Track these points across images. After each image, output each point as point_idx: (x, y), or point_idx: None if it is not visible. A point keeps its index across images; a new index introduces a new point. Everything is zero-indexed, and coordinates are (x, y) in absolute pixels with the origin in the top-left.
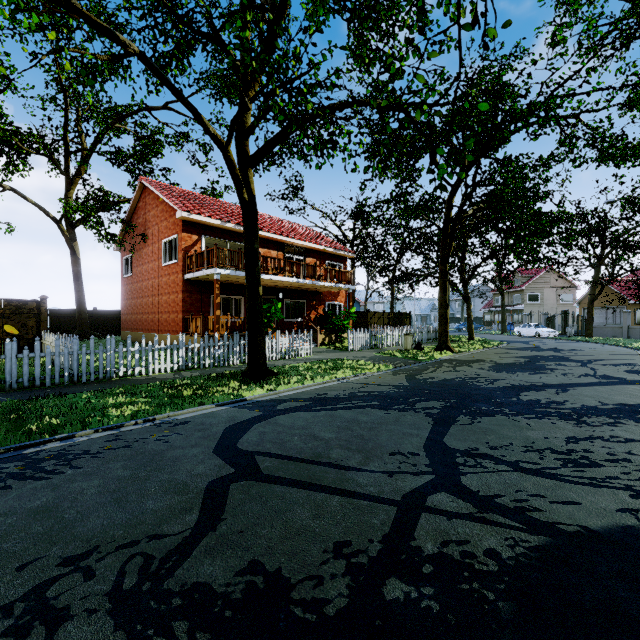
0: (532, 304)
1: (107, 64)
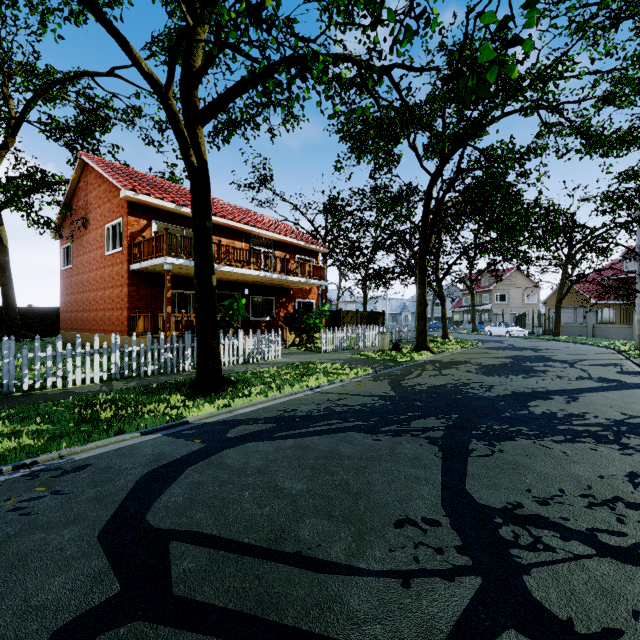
0: (499, 304)
1: None
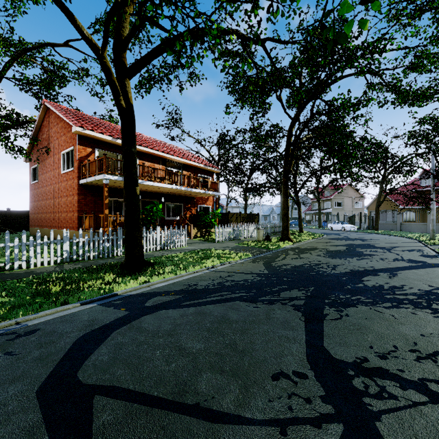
0: (337, 208)
1: None
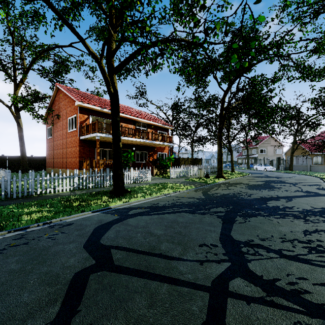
0: (262, 154)
1: (30, 12)
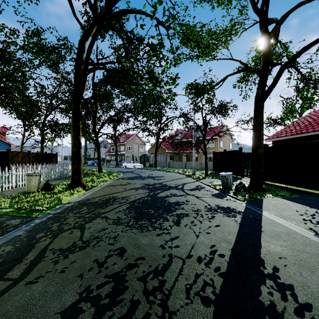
0: (129, 151)
1: None
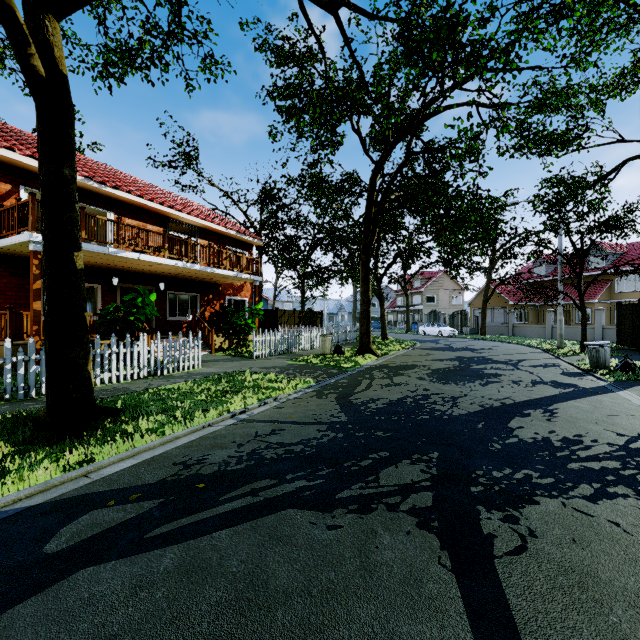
0: (430, 305)
1: None
